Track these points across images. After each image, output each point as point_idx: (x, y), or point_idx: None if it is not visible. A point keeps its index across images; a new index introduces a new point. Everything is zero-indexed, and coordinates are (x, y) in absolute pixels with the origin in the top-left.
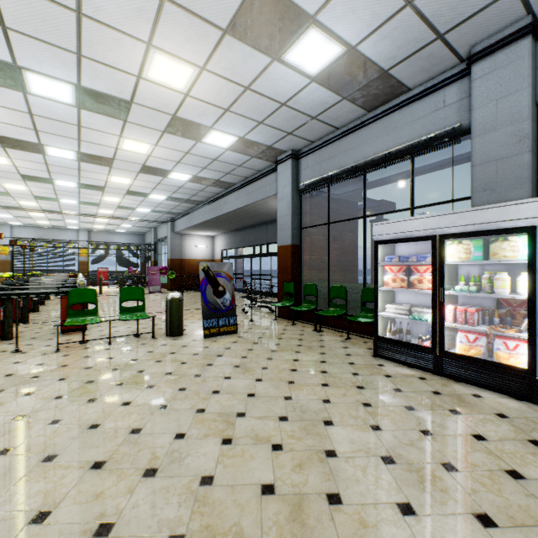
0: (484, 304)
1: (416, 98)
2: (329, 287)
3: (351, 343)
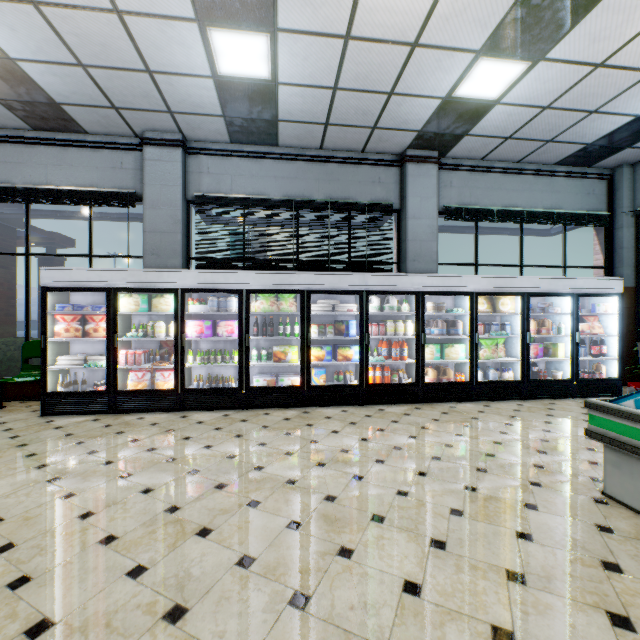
0: (152, 347)
1: (95, 146)
2: None
3: (7, 411)
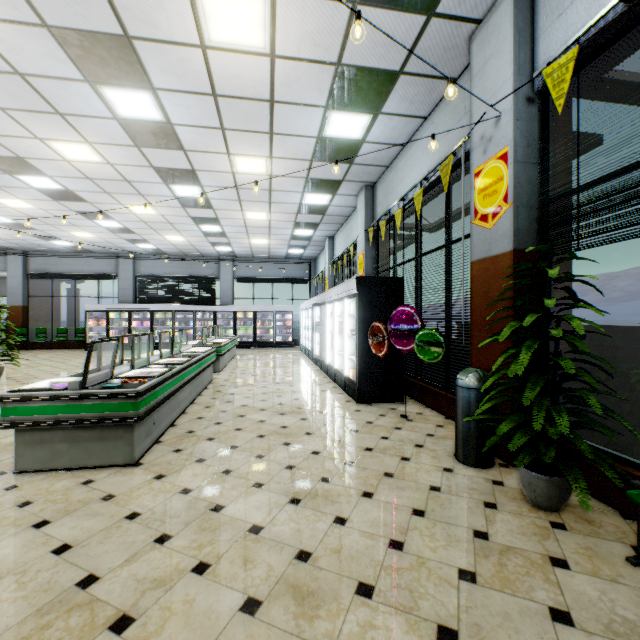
0: (122, 330)
1: (101, 258)
2: (53, 329)
3: (73, 350)
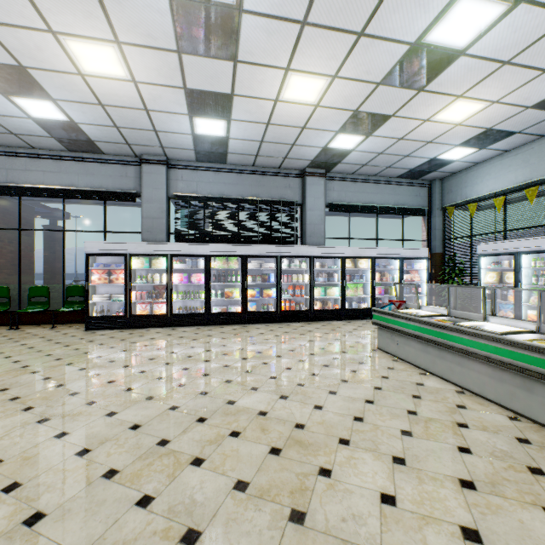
0: (149, 290)
1: (109, 162)
2: (21, 288)
3: (60, 329)
